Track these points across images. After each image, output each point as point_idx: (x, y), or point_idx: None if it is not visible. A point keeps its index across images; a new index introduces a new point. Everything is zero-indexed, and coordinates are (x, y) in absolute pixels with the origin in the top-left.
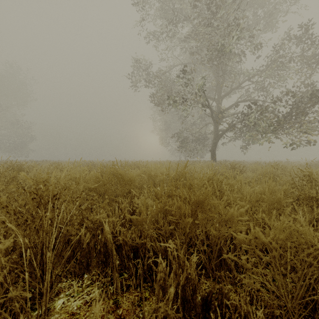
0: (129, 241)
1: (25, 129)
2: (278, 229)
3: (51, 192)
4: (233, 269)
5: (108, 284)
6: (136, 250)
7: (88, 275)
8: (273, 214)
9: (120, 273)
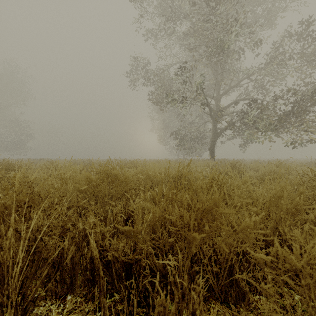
0: (120, 257)
1: (23, 128)
2: (315, 250)
3: (14, 200)
4: (247, 293)
5: (93, 314)
6: (130, 266)
7: (72, 296)
8: (305, 229)
9: (110, 293)
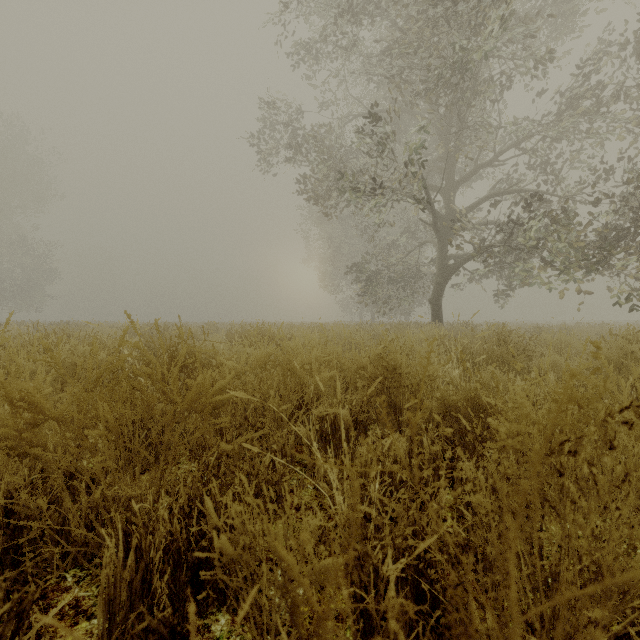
0: None
1: (38, 258)
2: None
3: None
4: None
5: None
6: None
7: None
8: None
9: None
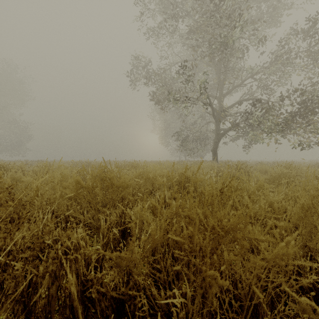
0: (108, 292)
1: (22, 129)
2: None
3: None
4: None
5: None
6: (122, 302)
7: None
8: None
9: None
